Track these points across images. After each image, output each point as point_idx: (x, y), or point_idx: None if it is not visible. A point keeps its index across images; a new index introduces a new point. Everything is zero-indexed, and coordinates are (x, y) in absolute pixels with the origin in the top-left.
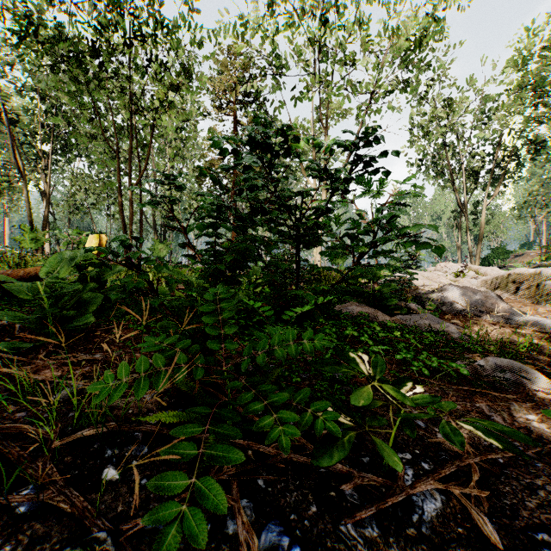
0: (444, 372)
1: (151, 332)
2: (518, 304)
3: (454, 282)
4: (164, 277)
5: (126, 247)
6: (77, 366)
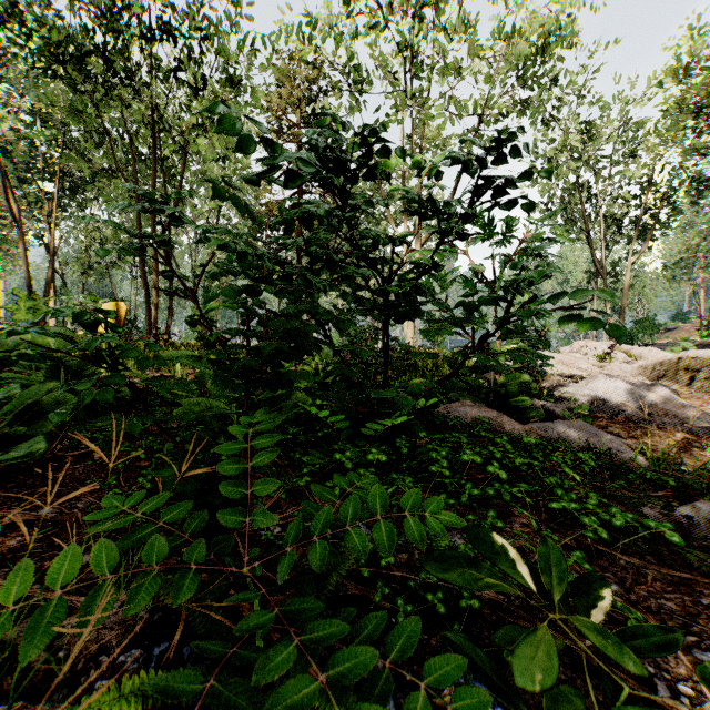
0: (636, 536)
1: (154, 459)
2: (696, 401)
3: (599, 369)
4: (155, 378)
5: (94, 325)
6: (1, 536)
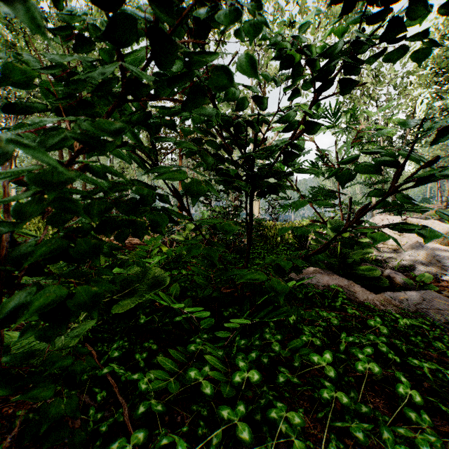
0: None
1: None
2: None
3: (399, 236)
4: None
5: None
6: None
